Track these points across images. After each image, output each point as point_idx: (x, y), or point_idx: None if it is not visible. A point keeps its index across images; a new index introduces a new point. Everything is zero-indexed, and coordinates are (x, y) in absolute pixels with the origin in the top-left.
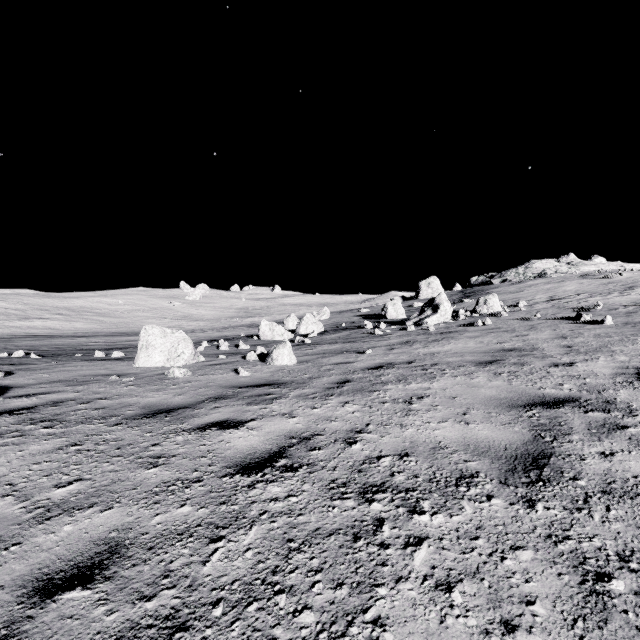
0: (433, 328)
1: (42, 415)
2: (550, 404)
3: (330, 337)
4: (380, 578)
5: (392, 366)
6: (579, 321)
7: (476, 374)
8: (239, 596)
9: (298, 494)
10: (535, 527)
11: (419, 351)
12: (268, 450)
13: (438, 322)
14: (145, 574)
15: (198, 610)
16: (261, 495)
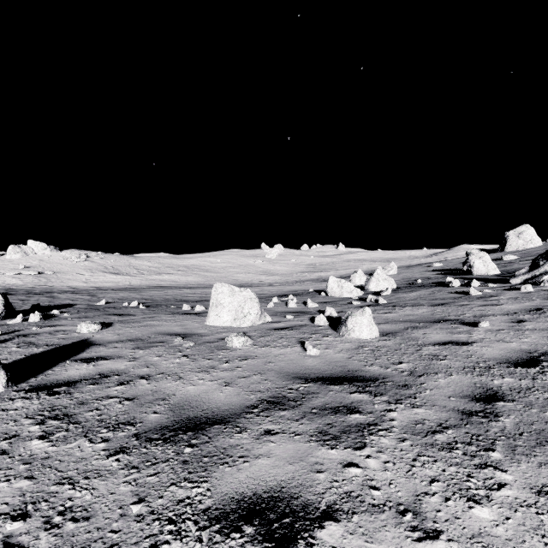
0: None
1: (68, 401)
2: None
3: (408, 296)
4: None
5: None
6: None
7: None
8: None
9: None
10: None
11: None
12: None
13: None
14: None
15: None
16: None
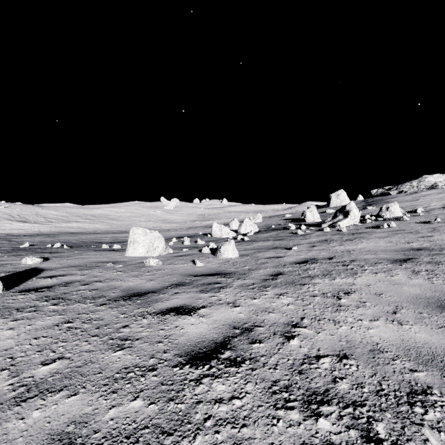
0: (345, 229)
1: (55, 293)
2: None
3: (263, 236)
4: None
5: (316, 261)
6: None
7: (395, 271)
8: None
9: (241, 396)
10: None
11: (336, 248)
12: (215, 339)
13: (348, 225)
14: None
15: None
16: (206, 393)
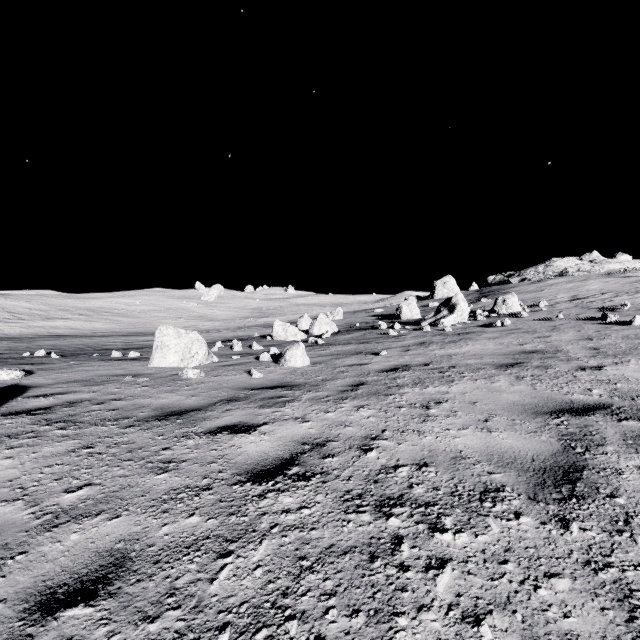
0: (449, 329)
1: (57, 416)
2: (579, 411)
3: (344, 338)
4: (400, 606)
5: (408, 368)
6: (605, 322)
7: (497, 378)
8: (247, 621)
9: (311, 506)
10: (571, 551)
11: (435, 353)
12: (280, 456)
13: (455, 322)
14: (150, 591)
15: (203, 635)
16: (272, 506)
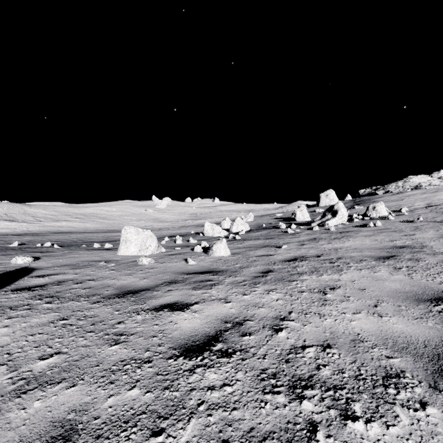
0: (333, 228)
1: (48, 292)
2: None
3: (254, 234)
4: None
5: (304, 259)
6: None
7: (378, 268)
8: None
9: (232, 383)
10: None
11: (324, 247)
12: (207, 333)
13: (336, 224)
14: None
15: None
16: (200, 382)
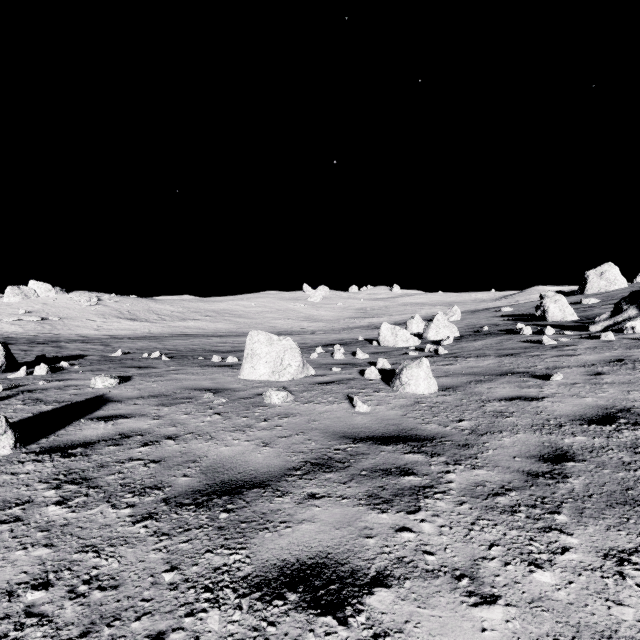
0: None
1: (86, 464)
2: None
3: (472, 346)
4: None
5: (639, 419)
6: None
7: None
8: None
9: None
10: None
11: None
12: None
13: None
14: None
15: None
16: None
